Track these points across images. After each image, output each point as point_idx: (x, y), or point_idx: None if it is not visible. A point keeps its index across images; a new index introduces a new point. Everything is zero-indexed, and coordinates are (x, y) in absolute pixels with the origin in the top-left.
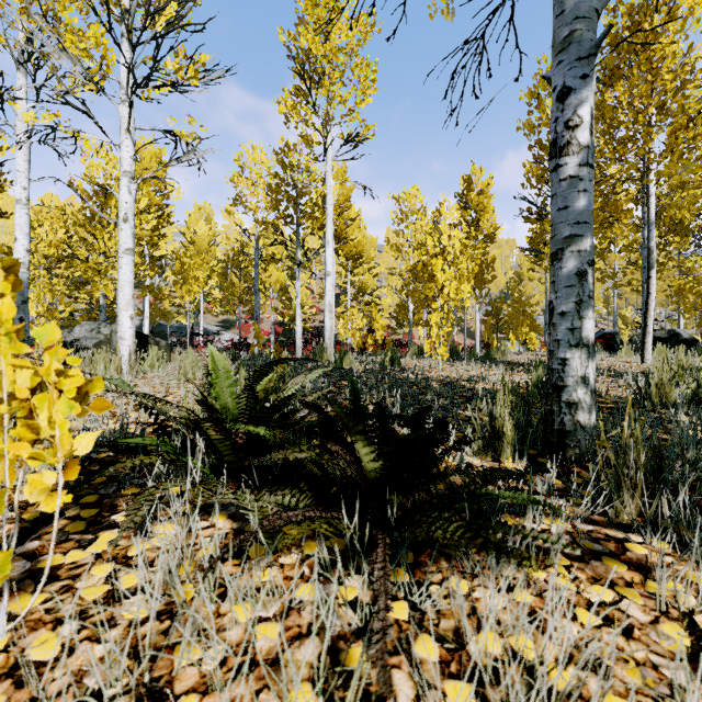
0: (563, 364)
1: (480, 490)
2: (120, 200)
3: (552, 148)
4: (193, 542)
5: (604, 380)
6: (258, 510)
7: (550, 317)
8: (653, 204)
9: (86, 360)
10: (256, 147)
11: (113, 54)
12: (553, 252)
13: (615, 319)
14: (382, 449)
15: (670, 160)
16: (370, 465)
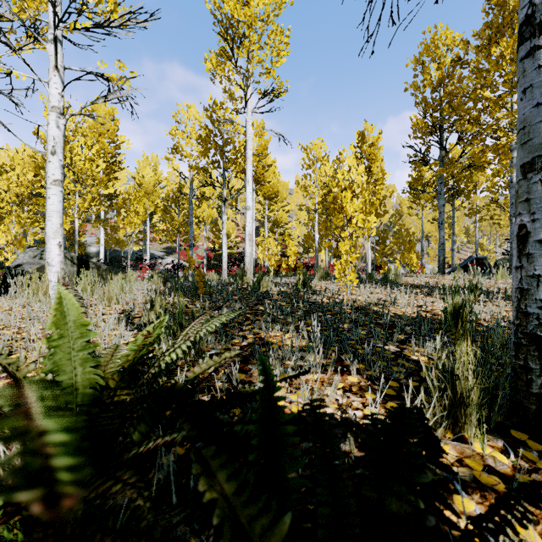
0: None
1: None
2: (48, 133)
3: (524, 28)
4: None
5: (500, 303)
6: None
7: (520, 246)
8: None
9: (23, 284)
10: (190, 106)
11: None
12: (526, 162)
13: (477, 247)
14: None
15: None
16: None
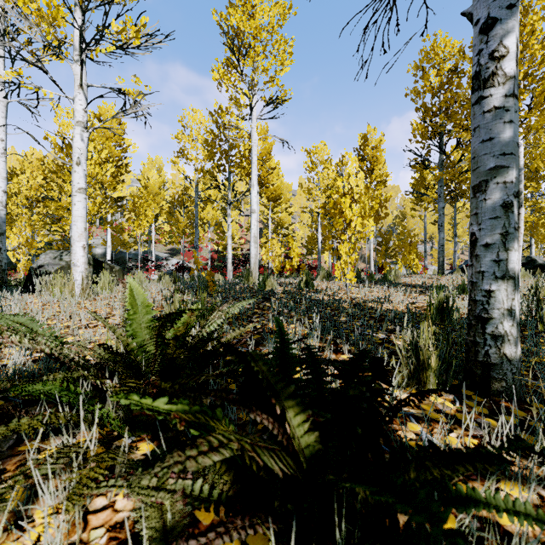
0: (487, 296)
1: (456, 487)
2: (73, 146)
3: (474, 81)
4: (78, 539)
5: None
6: (156, 511)
7: (472, 249)
8: (522, 153)
9: (47, 283)
10: (195, 110)
11: (64, 16)
12: (475, 184)
13: None
14: (318, 416)
15: (541, 115)
16: (303, 439)
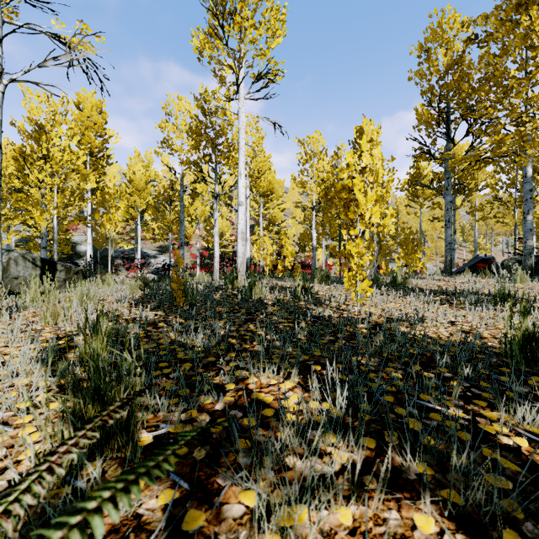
0: None
1: None
2: None
3: None
4: None
5: None
6: None
7: None
8: None
9: None
10: (181, 97)
11: None
12: None
13: (476, 246)
14: None
15: None
16: None
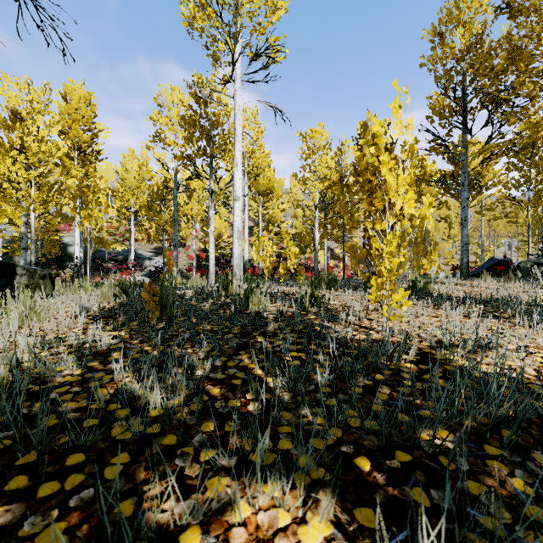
0: None
1: None
2: None
3: None
4: None
5: None
6: None
7: None
8: None
9: None
10: (174, 88)
11: None
12: None
13: (483, 247)
14: None
15: None
16: None
